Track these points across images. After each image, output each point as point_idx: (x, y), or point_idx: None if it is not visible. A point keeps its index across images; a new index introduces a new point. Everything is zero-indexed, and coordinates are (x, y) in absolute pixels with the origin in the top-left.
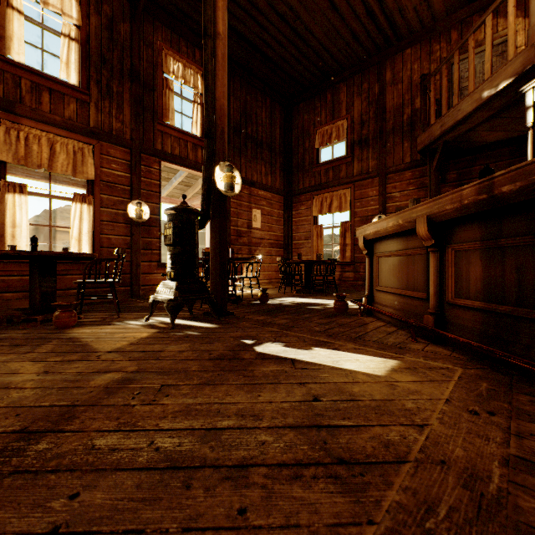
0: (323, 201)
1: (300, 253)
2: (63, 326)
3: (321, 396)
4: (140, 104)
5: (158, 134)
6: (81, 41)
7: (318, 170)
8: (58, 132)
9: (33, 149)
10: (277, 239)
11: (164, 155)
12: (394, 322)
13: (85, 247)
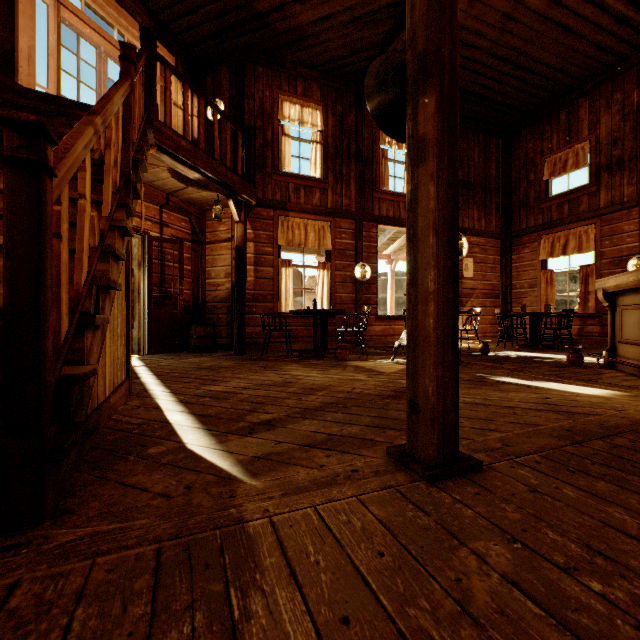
0: (554, 241)
1: (524, 305)
2: (343, 359)
3: (551, 398)
4: (362, 180)
5: (375, 201)
6: (323, 142)
7: (548, 206)
8: (309, 217)
9: (295, 233)
10: (492, 288)
11: (380, 220)
12: (637, 373)
13: (325, 304)
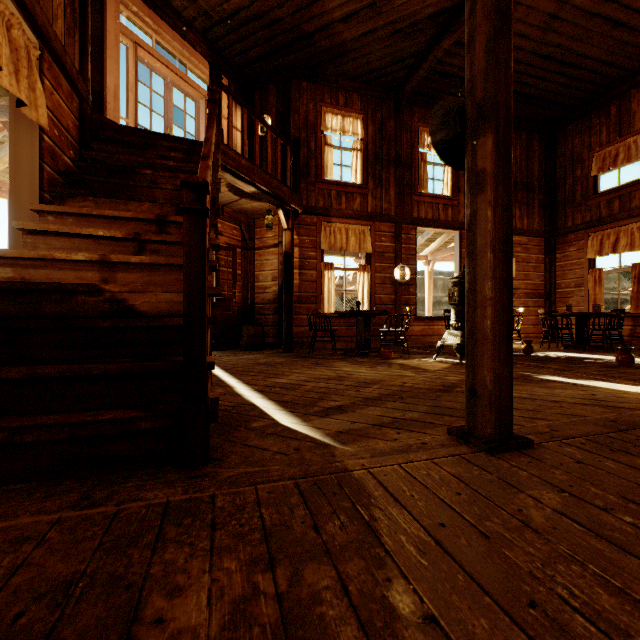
0: (603, 239)
1: (569, 305)
2: (387, 358)
3: (597, 394)
4: (401, 184)
5: (414, 204)
6: (363, 149)
7: (596, 202)
8: (350, 222)
9: (336, 237)
10: (535, 288)
11: (419, 222)
12: None
13: (365, 305)
